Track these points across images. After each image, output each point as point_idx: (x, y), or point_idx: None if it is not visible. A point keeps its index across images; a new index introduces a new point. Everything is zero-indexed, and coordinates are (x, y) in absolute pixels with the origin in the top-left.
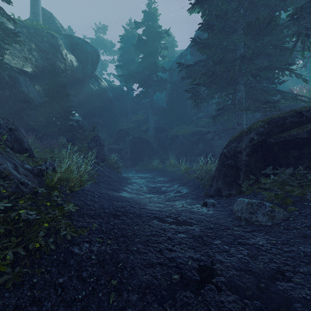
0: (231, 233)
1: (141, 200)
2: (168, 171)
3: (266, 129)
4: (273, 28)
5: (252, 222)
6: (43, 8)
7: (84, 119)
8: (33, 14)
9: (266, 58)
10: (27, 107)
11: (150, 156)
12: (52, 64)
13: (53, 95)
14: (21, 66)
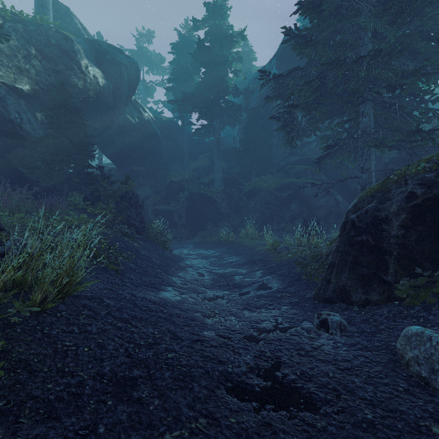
0: None
1: (197, 308)
2: (244, 246)
3: None
4: (431, 1)
5: None
6: None
7: (119, 167)
8: (39, 7)
9: (409, 59)
10: (20, 145)
11: (216, 222)
12: (64, 80)
13: (60, 125)
14: (12, 81)
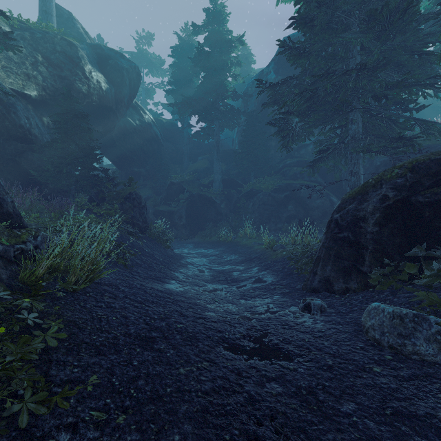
0: (370, 382)
1: (199, 297)
2: (242, 246)
3: (408, 179)
4: (411, 20)
5: (407, 355)
6: (58, 5)
7: (120, 169)
8: (43, 13)
9: (395, 71)
10: (29, 149)
11: (216, 222)
12: (69, 85)
13: (68, 130)
14: (20, 87)
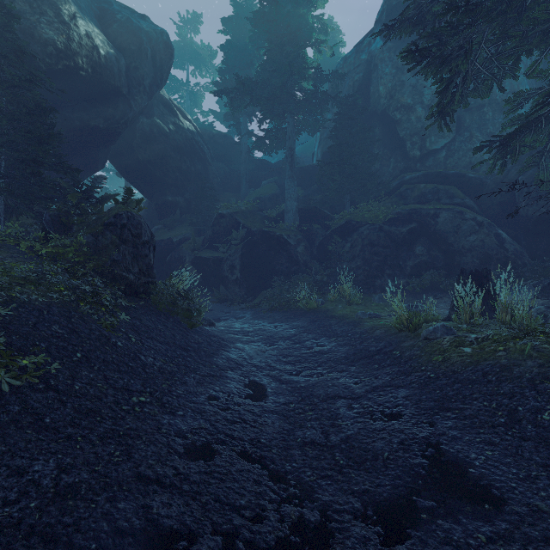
0: None
1: None
2: (338, 318)
3: None
4: None
5: None
6: None
7: (149, 199)
8: None
9: None
10: None
11: (289, 275)
12: (26, 28)
13: None
14: None
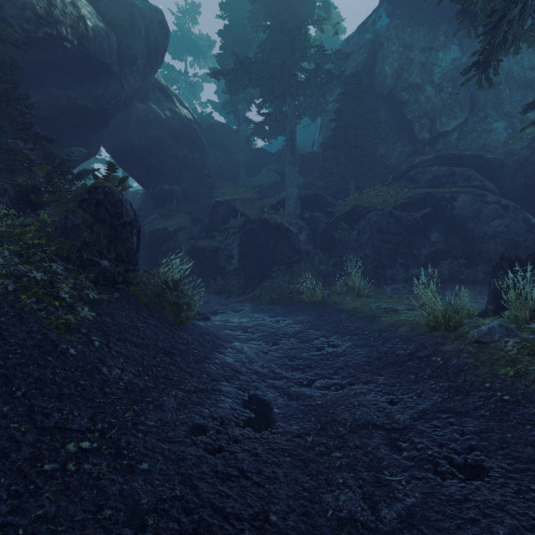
0: None
1: None
2: (348, 312)
3: None
4: None
5: None
6: None
7: (145, 188)
8: None
9: None
10: None
11: (290, 266)
12: None
13: None
14: None
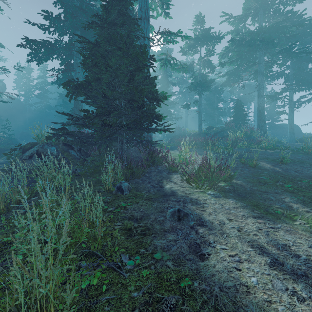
0: None
1: None
2: None
3: None
4: None
5: None
6: None
7: None
8: None
9: None
10: None
11: None
12: None
13: None
14: None
